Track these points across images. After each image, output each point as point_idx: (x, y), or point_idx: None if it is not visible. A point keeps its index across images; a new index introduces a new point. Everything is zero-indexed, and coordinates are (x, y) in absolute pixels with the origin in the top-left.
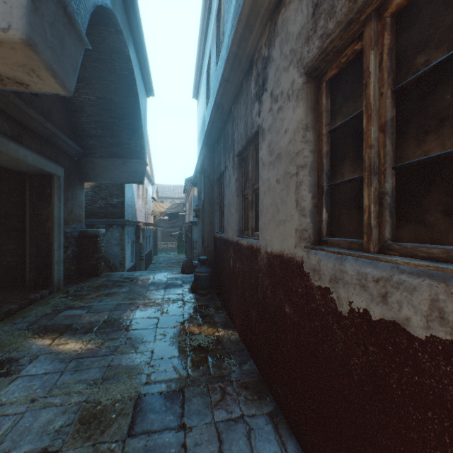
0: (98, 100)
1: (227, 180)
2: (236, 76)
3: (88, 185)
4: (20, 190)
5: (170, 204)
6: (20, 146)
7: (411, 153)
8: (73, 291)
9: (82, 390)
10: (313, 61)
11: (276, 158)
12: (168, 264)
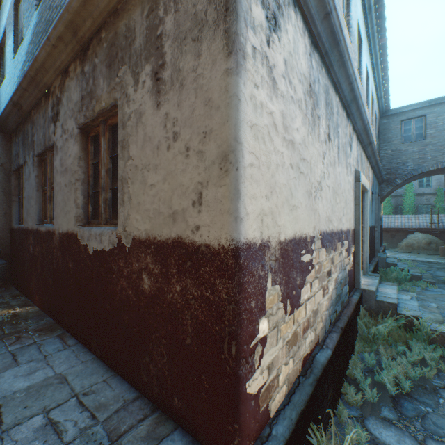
0: None
1: (27, 174)
2: (36, 92)
3: None
4: None
5: None
6: None
7: (115, 184)
8: None
9: None
10: (82, 125)
11: (65, 170)
12: None
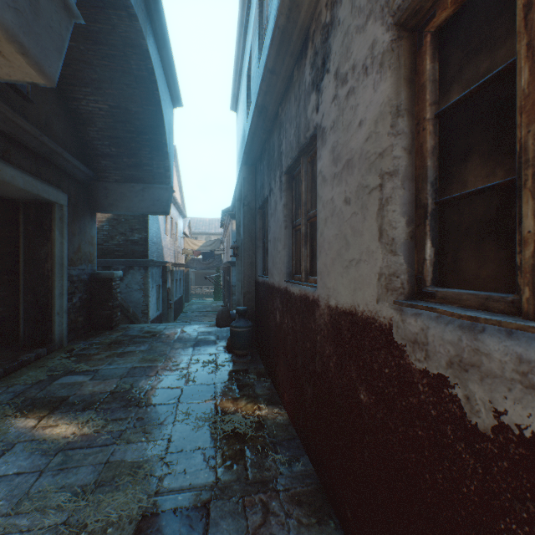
0: (111, 110)
1: (272, 207)
2: (284, 64)
3: (104, 217)
4: (14, 222)
5: (205, 241)
6: (6, 164)
7: None
8: (78, 350)
9: (63, 504)
10: None
11: (344, 167)
12: (202, 313)
